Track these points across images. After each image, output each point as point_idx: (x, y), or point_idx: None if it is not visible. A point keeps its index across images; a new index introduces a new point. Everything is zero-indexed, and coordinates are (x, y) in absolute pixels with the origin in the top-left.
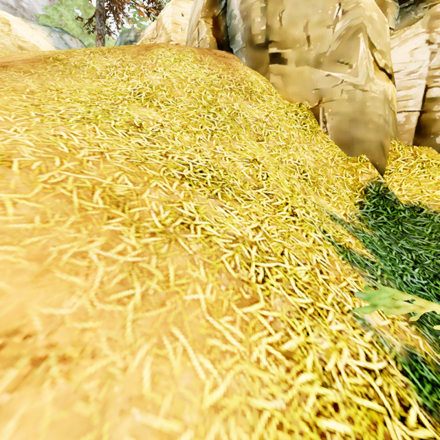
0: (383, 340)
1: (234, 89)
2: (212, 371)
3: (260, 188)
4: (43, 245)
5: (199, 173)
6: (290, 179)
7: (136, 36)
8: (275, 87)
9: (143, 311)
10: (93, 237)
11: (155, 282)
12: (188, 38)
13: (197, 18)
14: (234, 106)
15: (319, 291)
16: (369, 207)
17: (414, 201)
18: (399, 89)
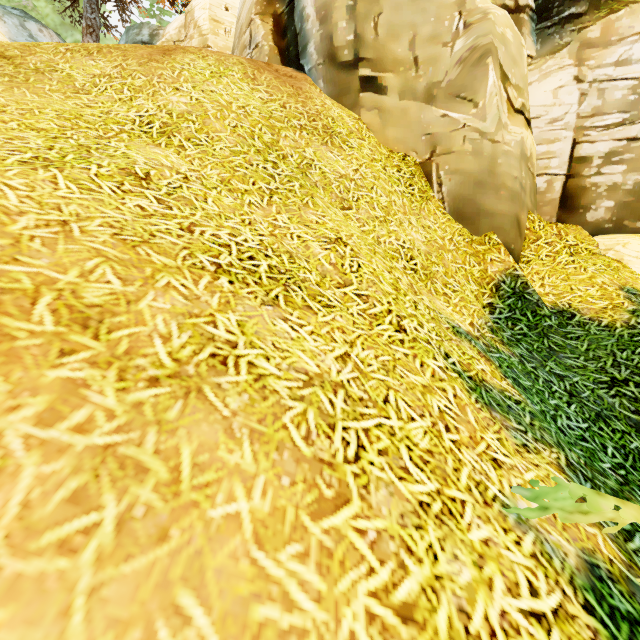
0: (551, 547)
1: (307, 126)
2: None
3: (348, 285)
4: None
5: (247, 261)
6: (392, 269)
7: (152, 36)
8: (368, 128)
9: (117, 560)
10: (19, 398)
11: (149, 488)
12: (234, 44)
13: (249, 14)
14: (305, 152)
15: (447, 466)
16: (503, 311)
17: (563, 302)
18: (539, 142)
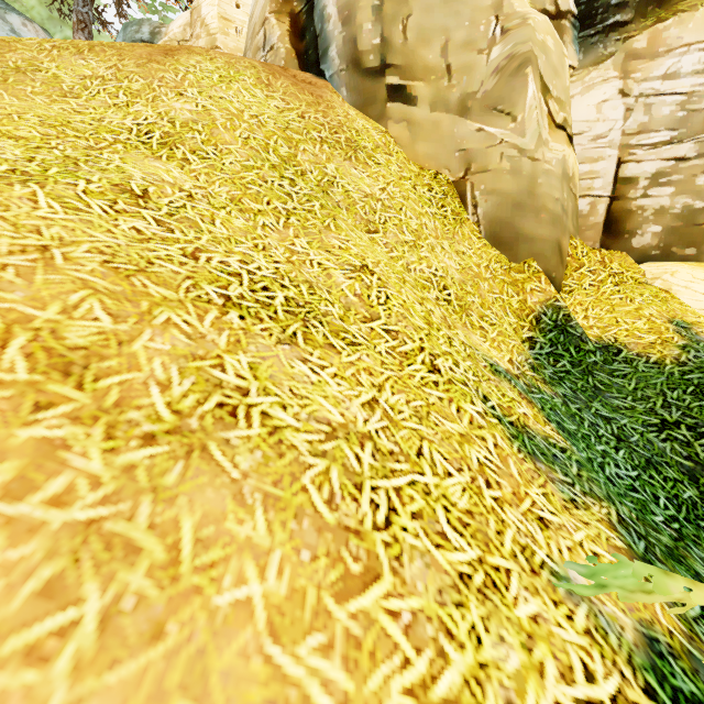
0: (606, 620)
1: (328, 139)
2: None
3: (375, 319)
4: None
5: (260, 292)
6: (424, 300)
7: (153, 34)
8: (396, 142)
9: (99, 668)
10: None
11: (141, 572)
12: (247, 45)
13: (263, 12)
14: (327, 168)
15: (489, 528)
16: (544, 346)
17: (608, 336)
18: (582, 160)
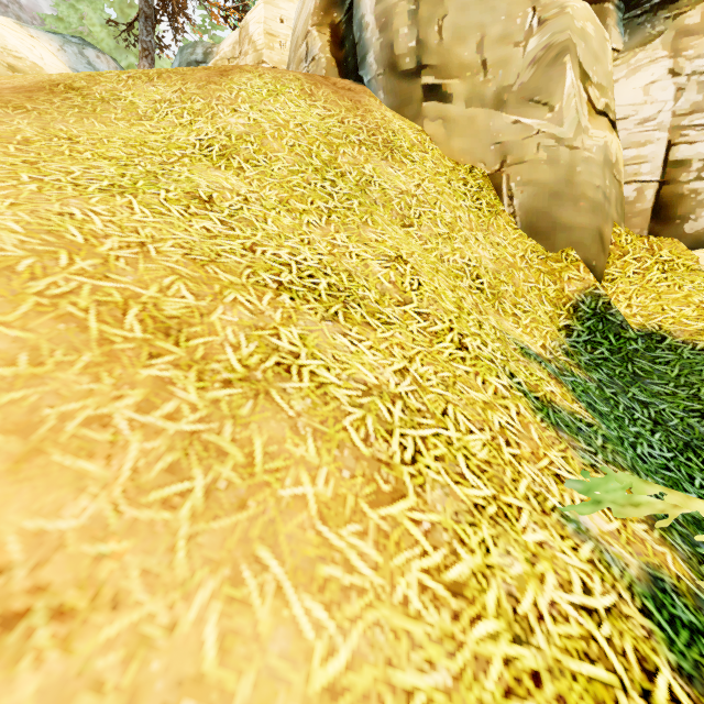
0: (611, 557)
1: (366, 141)
2: (327, 624)
3: (408, 303)
4: (32, 406)
5: (306, 279)
6: (456, 288)
7: (206, 54)
8: (431, 140)
9: (207, 518)
10: (122, 390)
11: (229, 468)
12: (290, 58)
13: (306, 26)
14: (365, 169)
15: (505, 476)
16: (581, 333)
17: (652, 324)
18: (627, 145)
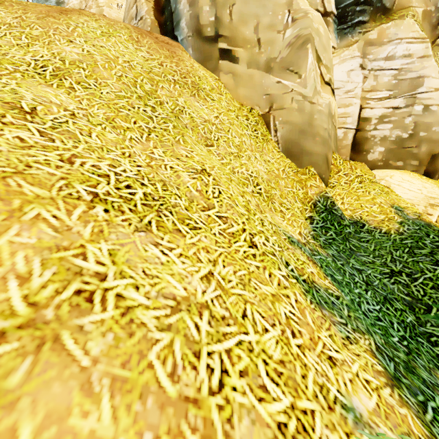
0: None
1: (179, 81)
2: None
3: (211, 208)
4: None
5: (124, 189)
6: (244, 193)
7: (58, 3)
8: (225, 87)
9: None
10: None
11: None
12: (125, 16)
13: None
14: (178, 101)
15: (296, 374)
16: (319, 222)
17: (356, 215)
18: (339, 105)
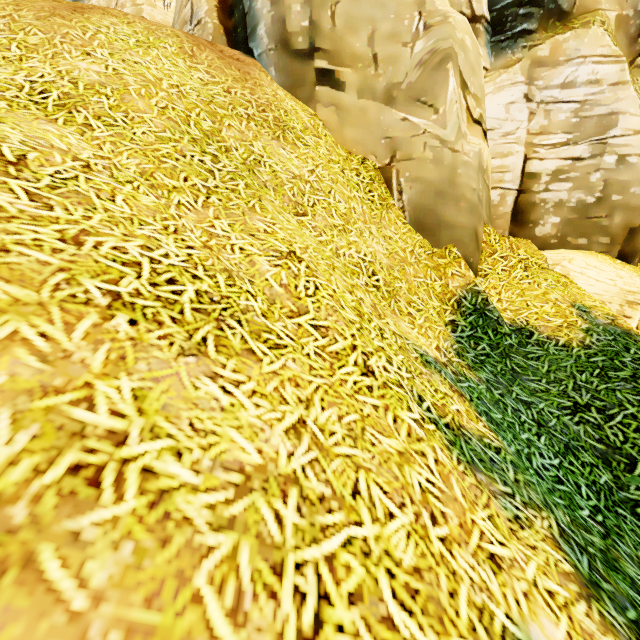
0: None
1: (255, 116)
2: None
3: (303, 313)
4: None
5: (164, 286)
6: (354, 288)
7: None
8: (324, 126)
9: None
10: None
11: None
12: (174, 19)
13: None
14: (253, 146)
15: (440, 591)
16: (465, 329)
17: (520, 319)
18: (493, 155)
